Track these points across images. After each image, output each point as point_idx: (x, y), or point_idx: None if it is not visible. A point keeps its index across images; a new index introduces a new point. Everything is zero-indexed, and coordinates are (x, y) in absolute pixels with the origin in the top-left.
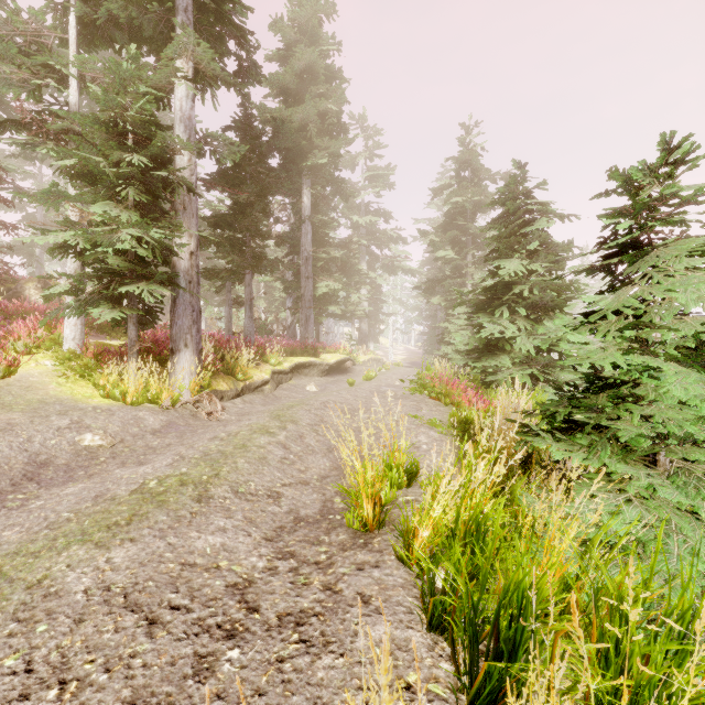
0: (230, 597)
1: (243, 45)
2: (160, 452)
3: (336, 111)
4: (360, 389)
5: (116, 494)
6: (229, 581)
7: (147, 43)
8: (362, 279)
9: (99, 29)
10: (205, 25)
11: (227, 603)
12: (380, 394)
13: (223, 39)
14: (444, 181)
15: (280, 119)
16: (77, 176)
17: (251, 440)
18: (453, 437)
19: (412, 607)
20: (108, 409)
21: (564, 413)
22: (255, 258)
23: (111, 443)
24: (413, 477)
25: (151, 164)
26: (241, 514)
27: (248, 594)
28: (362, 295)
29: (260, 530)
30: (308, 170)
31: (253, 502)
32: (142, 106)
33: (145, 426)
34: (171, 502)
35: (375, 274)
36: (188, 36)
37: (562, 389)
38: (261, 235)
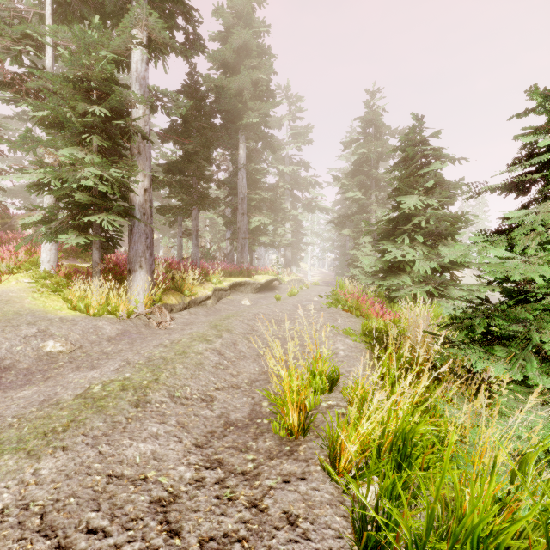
0: (152, 516)
1: (189, 21)
2: (111, 357)
3: (266, 80)
4: (285, 303)
5: (61, 398)
6: (154, 495)
7: (110, 19)
8: (287, 215)
9: (71, 6)
10: (157, 2)
11: (148, 524)
12: (301, 308)
13: (172, 15)
14: (352, 136)
15: (221, 86)
16: (51, 126)
17: (191, 347)
18: (375, 349)
19: (341, 529)
20: (72, 319)
21: (482, 326)
22: (200, 197)
23: (70, 349)
24: (334, 383)
25: (111, 116)
26: (175, 419)
27: (171, 512)
28: (287, 229)
29: (191, 435)
30: (244, 127)
31: (188, 406)
32: (103, 66)
33: (103, 334)
34: (110, 407)
35: (297, 212)
36: (142, 8)
37: (474, 302)
38: (205, 178)
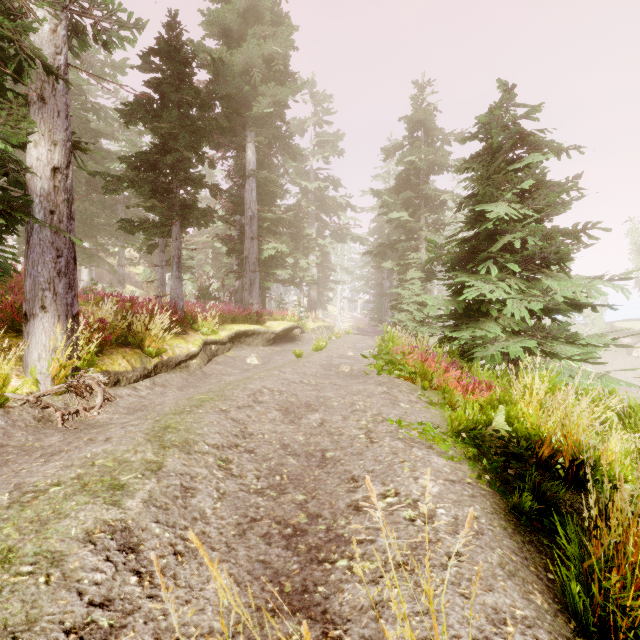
0: None
1: None
2: None
3: (283, 56)
4: (309, 362)
5: None
6: None
7: None
8: (311, 244)
9: None
10: None
11: None
12: (333, 369)
13: None
14: (396, 141)
15: (219, 58)
16: None
17: (49, 523)
18: None
19: None
20: None
21: None
22: (183, 207)
23: None
24: None
25: None
26: None
27: None
28: (311, 261)
29: None
30: (253, 121)
31: None
32: None
33: None
34: None
35: (324, 241)
36: None
37: None
38: (192, 180)
